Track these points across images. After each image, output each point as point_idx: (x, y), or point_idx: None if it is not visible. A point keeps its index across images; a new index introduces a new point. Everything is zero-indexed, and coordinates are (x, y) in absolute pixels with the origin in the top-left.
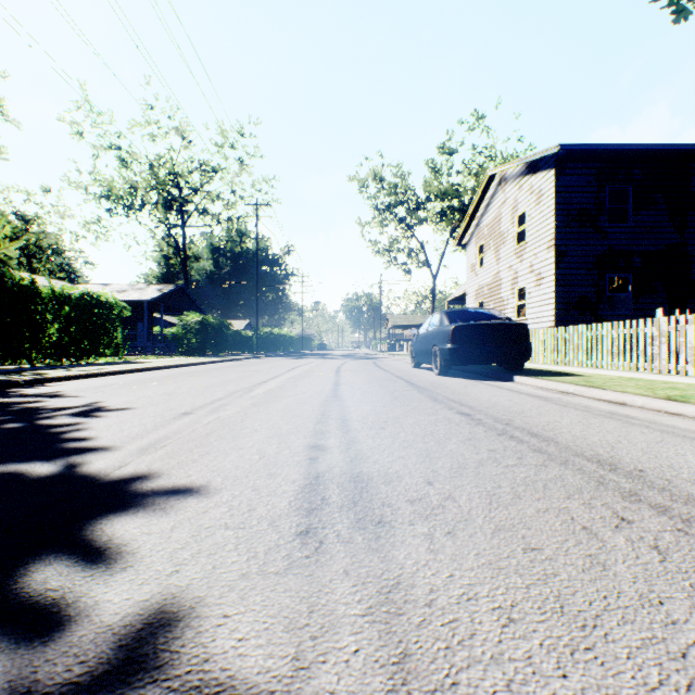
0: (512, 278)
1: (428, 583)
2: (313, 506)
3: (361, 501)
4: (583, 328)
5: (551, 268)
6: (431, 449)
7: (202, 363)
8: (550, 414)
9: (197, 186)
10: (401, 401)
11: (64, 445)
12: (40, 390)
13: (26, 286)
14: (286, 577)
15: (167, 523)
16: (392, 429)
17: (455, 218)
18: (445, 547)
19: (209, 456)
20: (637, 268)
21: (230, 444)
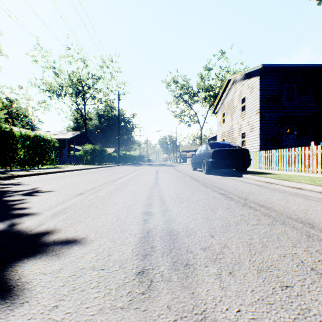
0: (238, 128)
1: (225, 318)
2: (146, 252)
3: (174, 249)
4: (274, 151)
5: (257, 123)
6: (209, 214)
7: (92, 168)
8: (265, 194)
9: (90, 85)
10: (189, 187)
11: (12, 212)
12: (11, 181)
13: (8, 131)
14: (128, 312)
15: (57, 266)
16: (187, 202)
17: (211, 100)
18: (230, 285)
19: (89, 219)
20: (299, 123)
21: (101, 211)
